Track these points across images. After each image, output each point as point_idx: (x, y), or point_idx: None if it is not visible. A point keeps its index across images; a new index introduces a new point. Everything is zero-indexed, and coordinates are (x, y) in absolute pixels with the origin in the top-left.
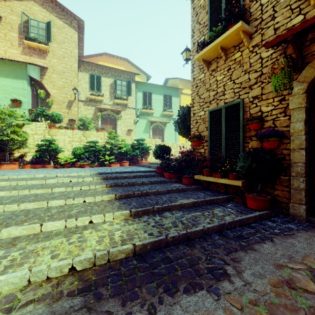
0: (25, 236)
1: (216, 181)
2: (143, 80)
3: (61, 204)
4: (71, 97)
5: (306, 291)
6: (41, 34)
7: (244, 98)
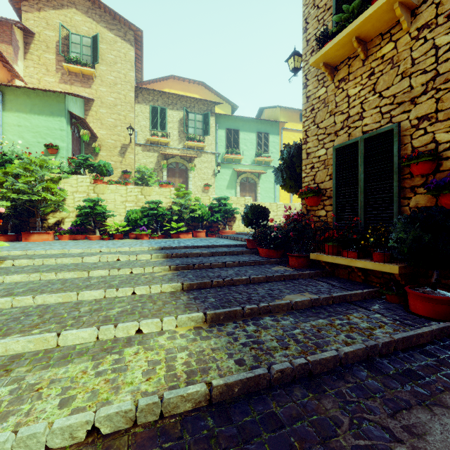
0: (31, 355)
1: (349, 264)
2: (227, 113)
3: (98, 297)
4: (125, 140)
5: None
6: (85, 54)
7: (400, 120)
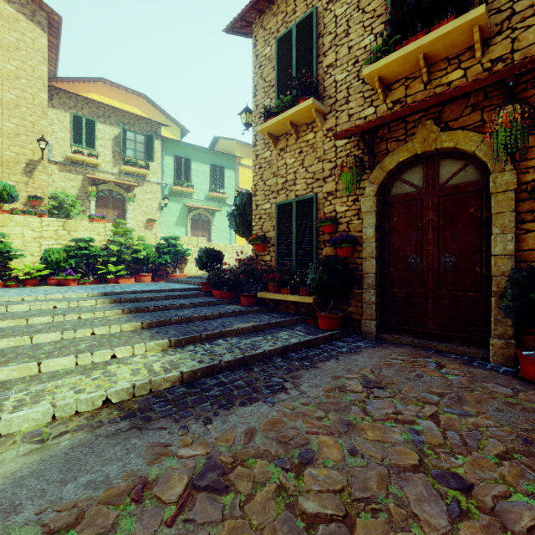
0: (18, 379)
1: (284, 299)
2: (176, 136)
3: (55, 339)
4: (34, 154)
5: (353, 391)
6: None
7: (318, 192)
